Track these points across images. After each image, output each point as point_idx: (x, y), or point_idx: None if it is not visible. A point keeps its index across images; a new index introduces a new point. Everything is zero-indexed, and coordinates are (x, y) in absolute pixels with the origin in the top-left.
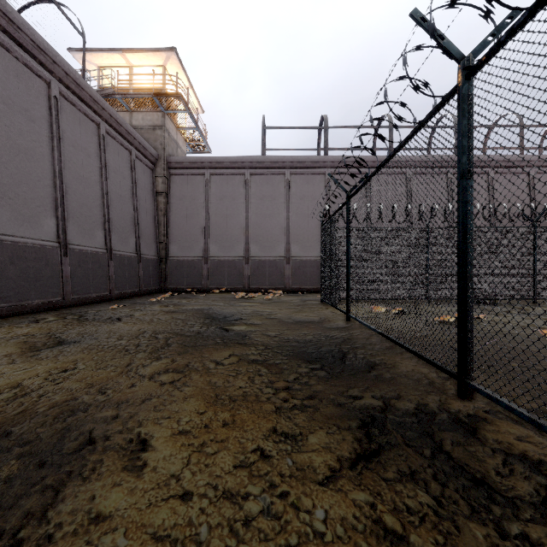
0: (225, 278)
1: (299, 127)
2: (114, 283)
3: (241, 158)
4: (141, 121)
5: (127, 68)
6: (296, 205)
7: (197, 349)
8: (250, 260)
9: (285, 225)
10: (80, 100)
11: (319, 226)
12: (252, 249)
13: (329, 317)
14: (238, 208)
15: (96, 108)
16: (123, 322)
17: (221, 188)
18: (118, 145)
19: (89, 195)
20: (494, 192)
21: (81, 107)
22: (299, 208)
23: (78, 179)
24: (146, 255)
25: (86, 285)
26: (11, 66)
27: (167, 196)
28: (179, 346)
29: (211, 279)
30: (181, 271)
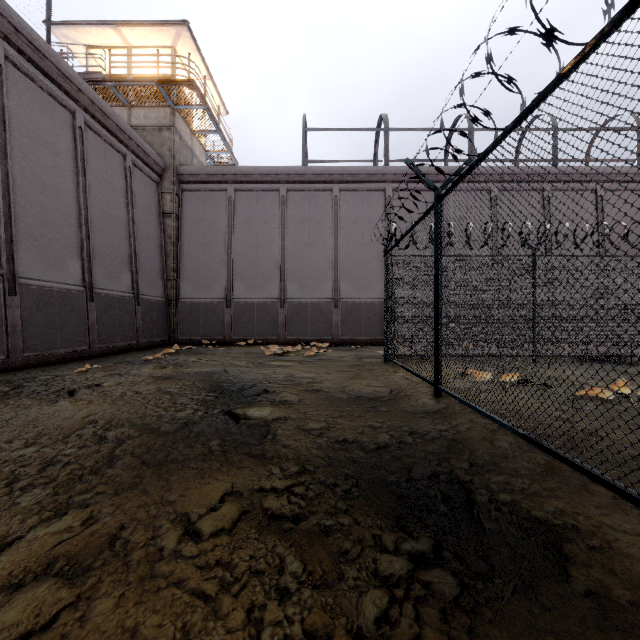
0: (253, 326)
1: (351, 129)
2: (97, 333)
3: (275, 169)
4: (143, 120)
5: (125, 50)
6: (346, 231)
7: (161, 474)
8: (287, 302)
9: (333, 256)
10: (42, 73)
11: (377, 259)
12: (289, 288)
13: (404, 388)
14: (270, 235)
15: (68, 89)
16: (72, 400)
17: (249, 208)
18: (105, 145)
19: (56, 209)
20: (604, 215)
21: (44, 83)
22: (351, 234)
23: (37, 184)
24: (148, 296)
25: (50, 337)
26: None
27: (178, 218)
28: (130, 466)
29: (235, 328)
30: (196, 317)
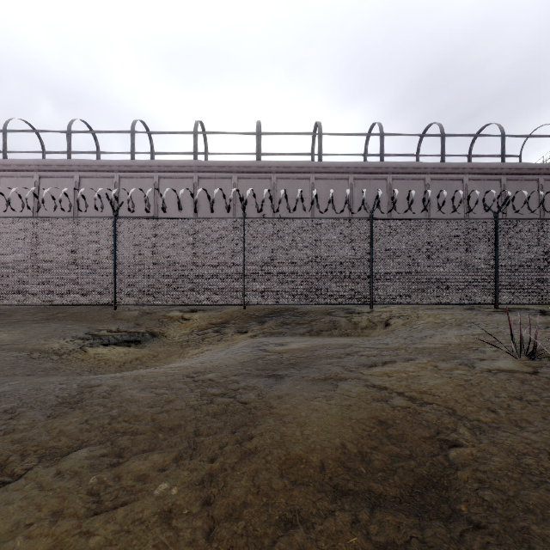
0: None
1: None
2: None
3: None
4: None
5: None
6: None
7: None
8: None
9: None
10: None
11: None
12: None
13: None
14: None
15: None
16: None
17: None
18: None
19: None
20: None
21: None
22: None
23: None
24: None
25: None
26: (518, 186)
27: None
28: None
29: None
30: None
